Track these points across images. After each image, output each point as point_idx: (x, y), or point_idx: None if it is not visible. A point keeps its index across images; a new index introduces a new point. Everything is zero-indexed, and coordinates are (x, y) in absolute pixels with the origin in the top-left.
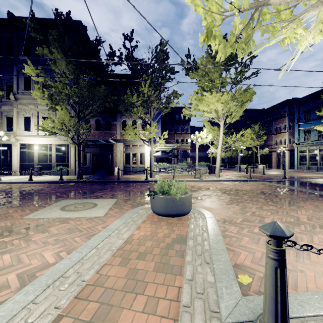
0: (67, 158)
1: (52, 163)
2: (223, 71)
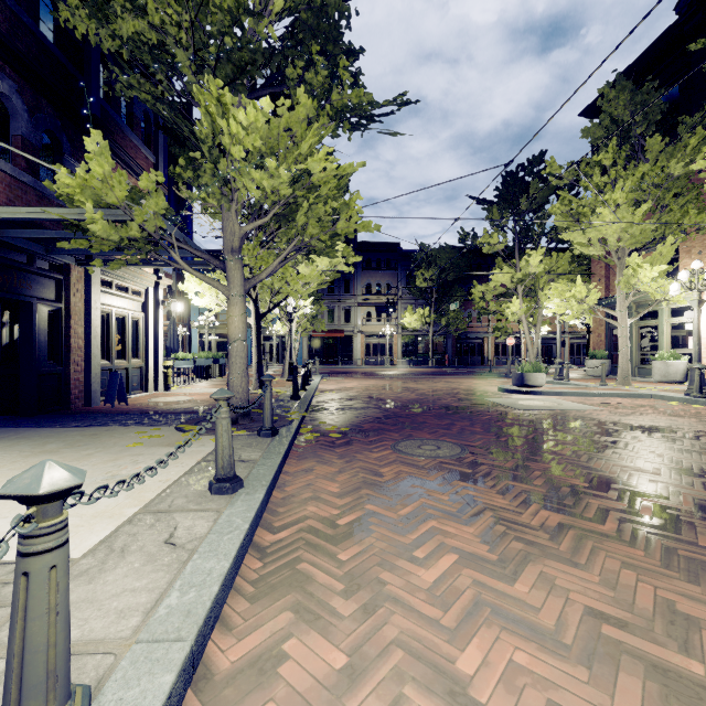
0: None
1: None
2: None
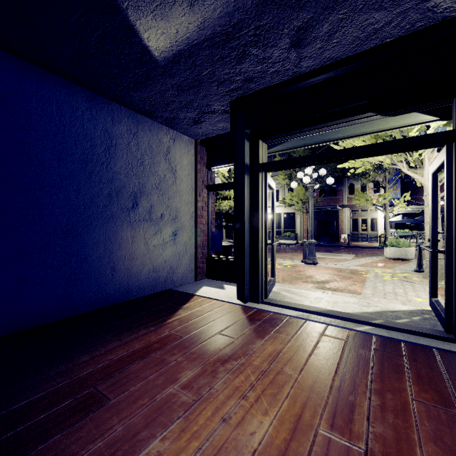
0: (294, 225)
1: (281, 230)
2: None
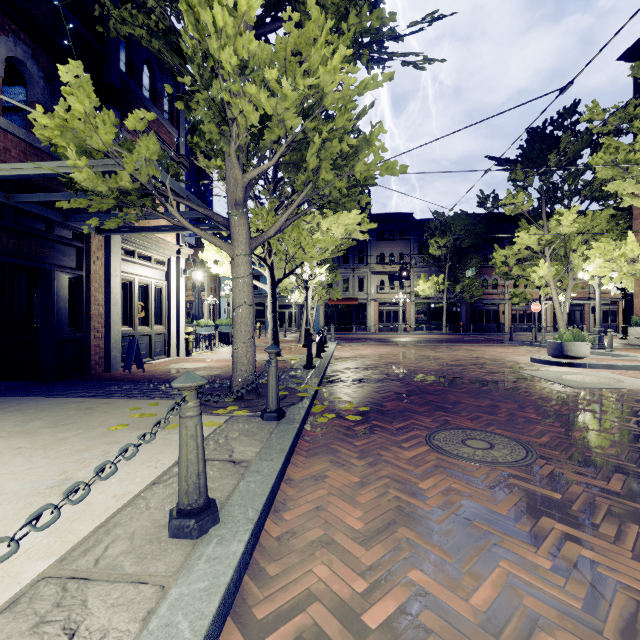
0: None
1: None
2: None
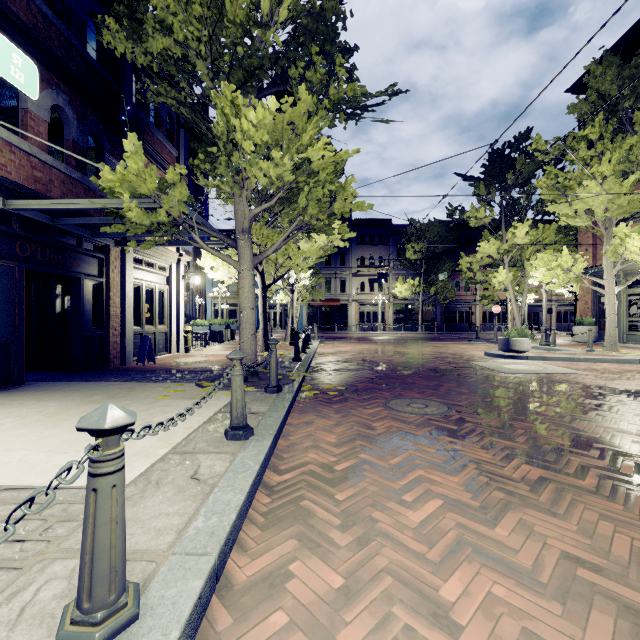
0: None
1: None
2: None
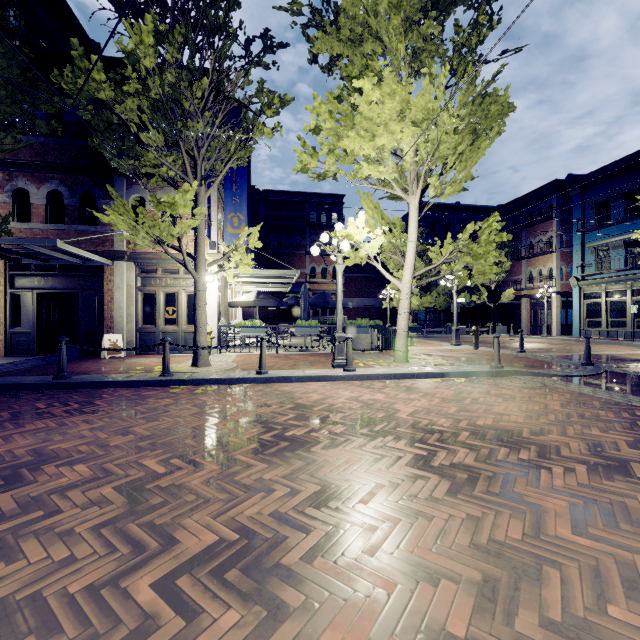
0: None
1: None
2: (420, 16)
